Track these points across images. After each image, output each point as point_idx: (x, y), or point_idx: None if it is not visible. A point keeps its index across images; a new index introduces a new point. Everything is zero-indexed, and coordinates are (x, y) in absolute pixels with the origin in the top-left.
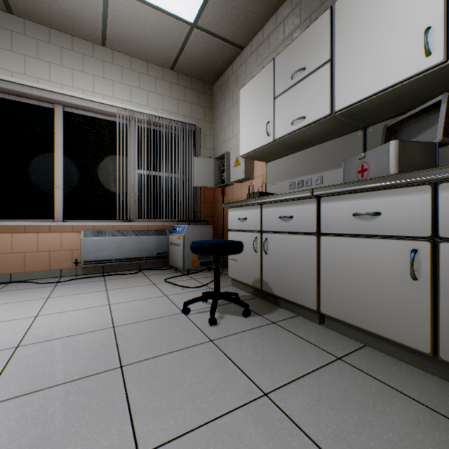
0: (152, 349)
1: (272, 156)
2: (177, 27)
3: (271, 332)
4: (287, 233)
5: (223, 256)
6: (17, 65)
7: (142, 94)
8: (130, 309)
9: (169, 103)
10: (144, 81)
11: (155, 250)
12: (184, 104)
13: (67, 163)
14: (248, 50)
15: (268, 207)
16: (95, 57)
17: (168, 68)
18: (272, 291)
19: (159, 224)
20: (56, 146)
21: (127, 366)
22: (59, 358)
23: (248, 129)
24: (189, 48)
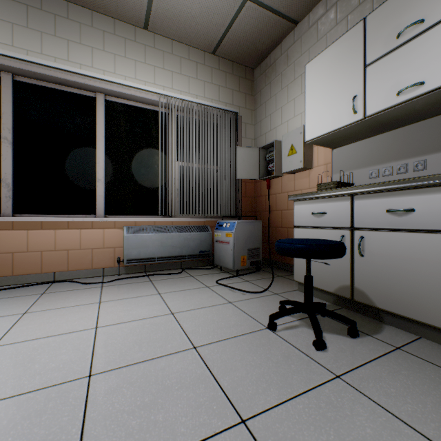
0: (266, 388)
1: (345, 140)
2: (228, 0)
3: (410, 364)
4: (401, 231)
5: (269, 255)
6: (60, 51)
7: (183, 80)
8: (200, 320)
9: (210, 90)
10: (185, 66)
11: (197, 247)
12: (225, 91)
13: (108, 155)
14: (304, 24)
15: (364, 198)
16: (137, 42)
17: (210, 52)
18: (372, 303)
19: (201, 220)
20: (97, 137)
21: (251, 421)
22: (149, 399)
23: (320, 108)
24: (236, 27)
